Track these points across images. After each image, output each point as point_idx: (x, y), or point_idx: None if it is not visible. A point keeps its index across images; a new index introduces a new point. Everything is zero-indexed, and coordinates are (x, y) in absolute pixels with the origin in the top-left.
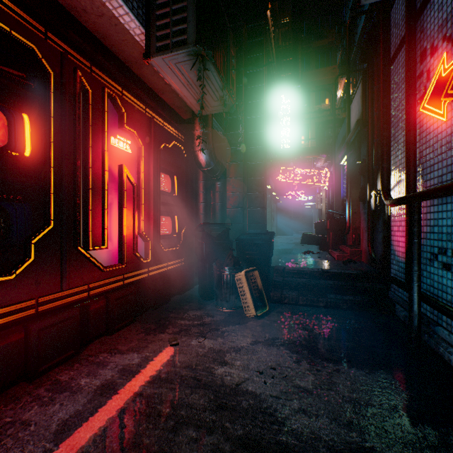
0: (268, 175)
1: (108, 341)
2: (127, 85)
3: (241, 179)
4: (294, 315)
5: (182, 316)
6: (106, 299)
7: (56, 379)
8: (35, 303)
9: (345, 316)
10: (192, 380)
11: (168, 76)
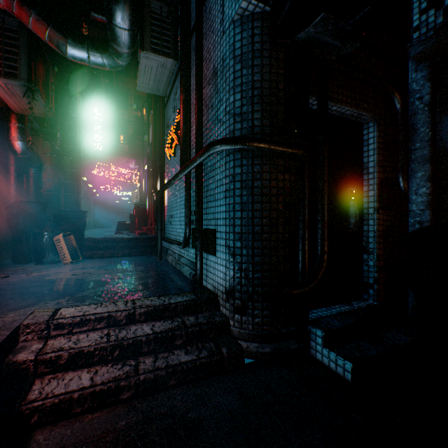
0: (85, 167)
1: None
2: None
3: (58, 169)
4: (100, 261)
5: (2, 270)
6: None
7: None
8: None
9: (133, 257)
10: (30, 281)
11: None
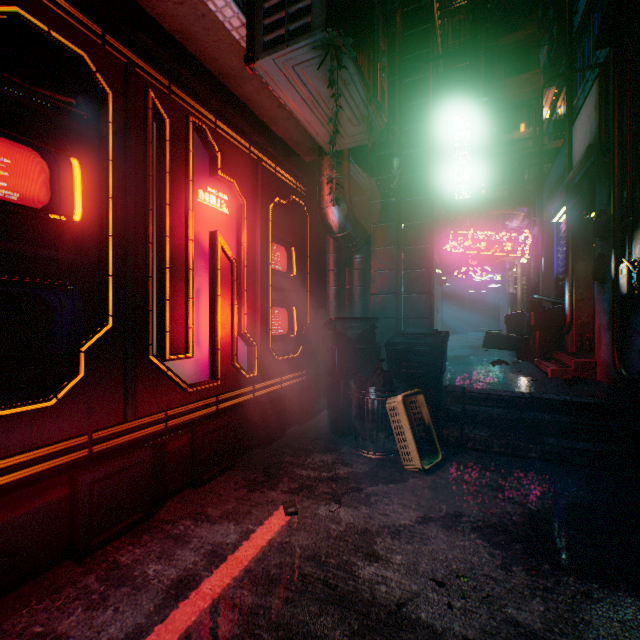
0: None
1: (193, 498)
2: (221, 111)
3: (393, 249)
4: (486, 471)
5: (303, 461)
6: (191, 434)
7: (114, 559)
8: (88, 440)
9: (579, 478)
10: (321, 586)
11: (281, 90)
